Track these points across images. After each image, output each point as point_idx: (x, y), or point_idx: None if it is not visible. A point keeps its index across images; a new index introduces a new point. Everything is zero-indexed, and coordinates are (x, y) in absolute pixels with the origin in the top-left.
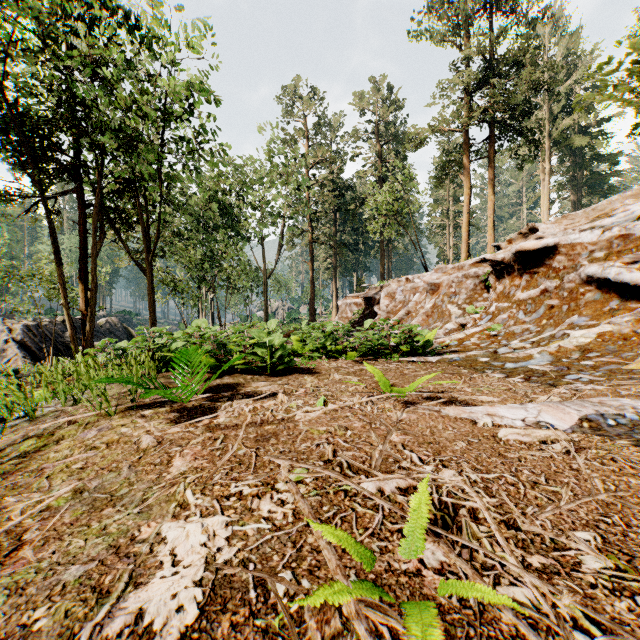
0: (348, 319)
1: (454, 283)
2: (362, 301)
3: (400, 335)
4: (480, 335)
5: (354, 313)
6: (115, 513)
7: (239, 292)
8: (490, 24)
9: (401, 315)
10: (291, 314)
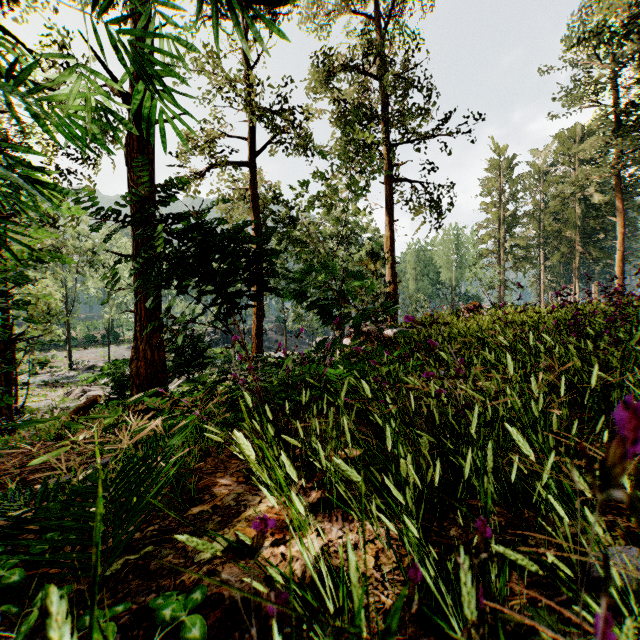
0: None
1: None
2: None
3: None
4: None
5: None
6: None
7: None
8: (639, 72)
9: None
10: None
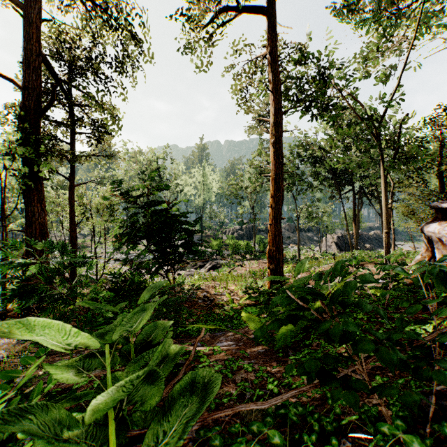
0: None
1: None
2: None
3: None
4: None
5: None
6: None
7: None
8: None
9: None
10: None
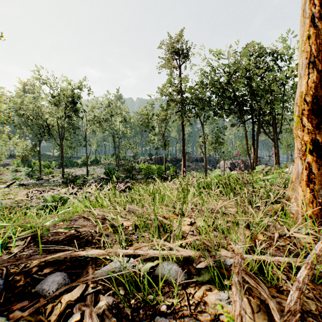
0: None
1: None
2: None
3: None
4: None
5: None
6: None
7: None
8: None
9: None
10: None
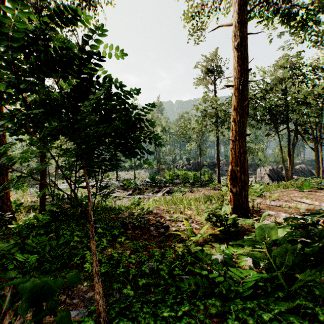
0: None
1: None
2: None
3: None
4: None
5: None
6: (290, 194)
7: None
8: None
9: None
10: None
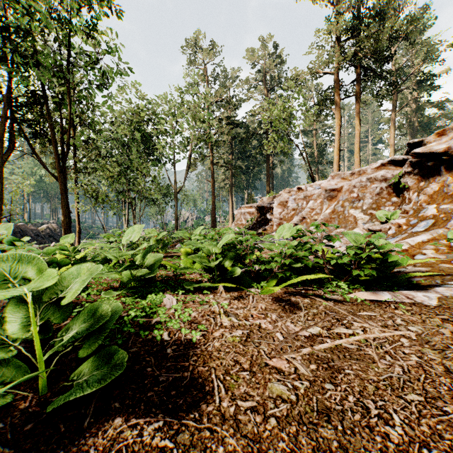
0: (242, 225)
1: (356, 188)
2: (254, 210)
3: (347, 250)
4: (434, 246)
5: (248, 220)
6: None
7: (156, 204)
8: None
9: (295, 221)
10: (198, 222)
